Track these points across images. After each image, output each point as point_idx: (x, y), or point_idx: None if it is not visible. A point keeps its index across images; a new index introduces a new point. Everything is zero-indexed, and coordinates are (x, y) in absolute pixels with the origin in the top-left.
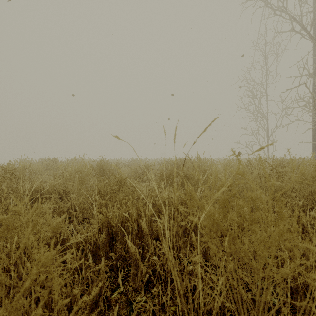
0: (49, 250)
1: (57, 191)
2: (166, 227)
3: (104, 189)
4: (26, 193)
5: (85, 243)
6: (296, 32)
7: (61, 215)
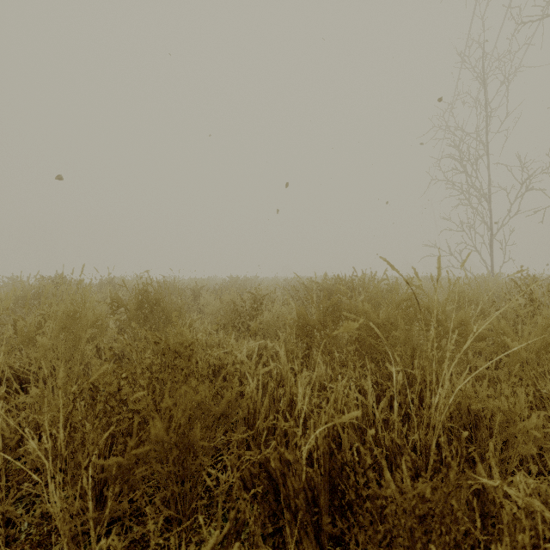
0: None
1: None
2: None
3: (110, 389)
4: None
5: None
6: None
7: None
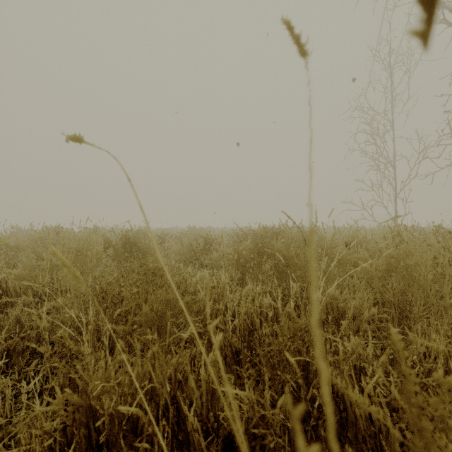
0: None
1: (30, 291)
2: None
3: (114, 292)
4: None
5: None
6: (450, 24)
7: None
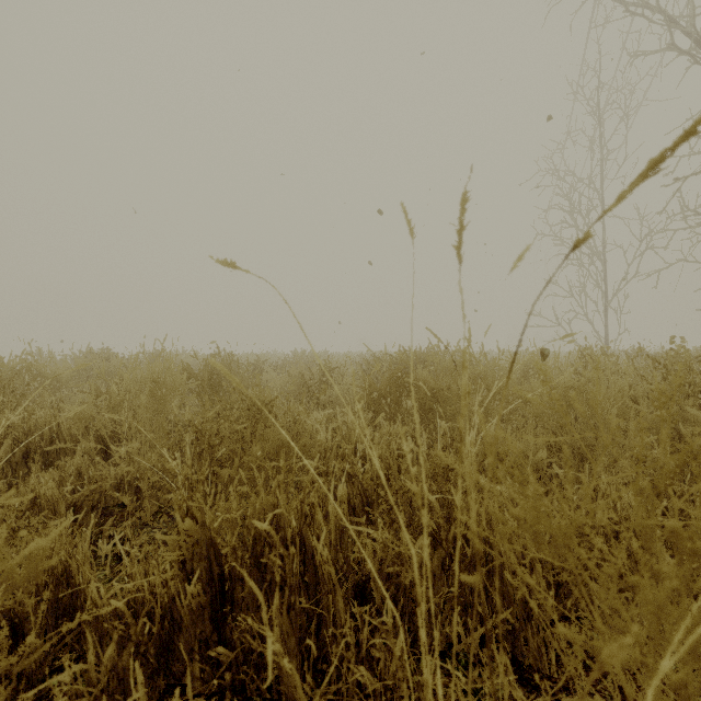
0: (19, 634)
1: (91, 434)
2: (424, 632)
3: (212, 432)
4: (5, 441)
5: (138, 607)
6: (681, 52)
7: (69, 517)
